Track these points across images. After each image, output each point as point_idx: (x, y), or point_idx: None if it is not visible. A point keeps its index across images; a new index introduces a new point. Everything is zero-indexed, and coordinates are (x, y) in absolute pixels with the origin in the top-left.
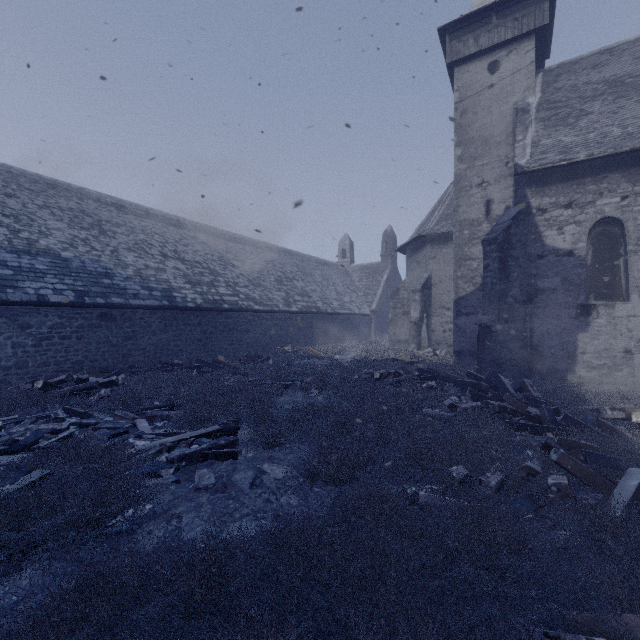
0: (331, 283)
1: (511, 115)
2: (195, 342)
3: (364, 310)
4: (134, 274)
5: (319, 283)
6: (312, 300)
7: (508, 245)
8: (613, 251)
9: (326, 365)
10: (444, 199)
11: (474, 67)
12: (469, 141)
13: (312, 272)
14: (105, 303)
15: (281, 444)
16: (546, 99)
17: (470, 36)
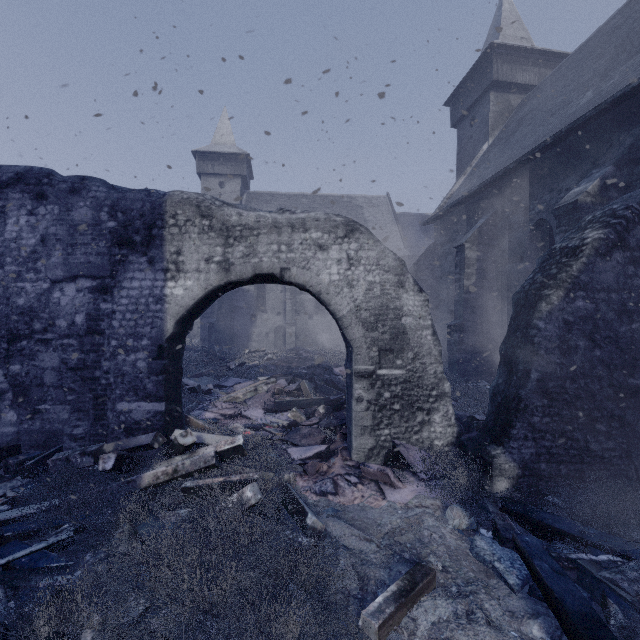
0: None
1: None
2: None
3: None
4: None
5: None
6: None
7: None
8: (264, 292)
9: None
10: None
11: (212, 180)
12: None
13: None
14: None
15: None
16: None
17: (210, 163)
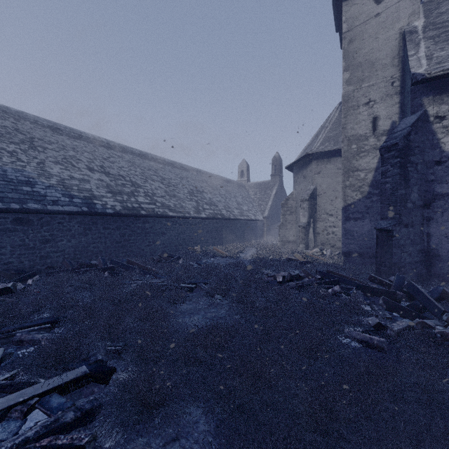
0: (233, 196)
1: (397, 39)
2: (114, 244)
3: (258, 217)
4: (57, 183)
5: (223, 195)
6: (218, 208)
7: (408, 151)
8: None
9: (229, 264)
10: (326, 124)
11: None
12: (356, 65)
13: (218, 187)
14: (20, 208)
15: (165, 409)
16: (431, 22)
17: None
